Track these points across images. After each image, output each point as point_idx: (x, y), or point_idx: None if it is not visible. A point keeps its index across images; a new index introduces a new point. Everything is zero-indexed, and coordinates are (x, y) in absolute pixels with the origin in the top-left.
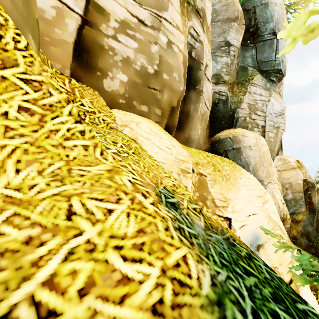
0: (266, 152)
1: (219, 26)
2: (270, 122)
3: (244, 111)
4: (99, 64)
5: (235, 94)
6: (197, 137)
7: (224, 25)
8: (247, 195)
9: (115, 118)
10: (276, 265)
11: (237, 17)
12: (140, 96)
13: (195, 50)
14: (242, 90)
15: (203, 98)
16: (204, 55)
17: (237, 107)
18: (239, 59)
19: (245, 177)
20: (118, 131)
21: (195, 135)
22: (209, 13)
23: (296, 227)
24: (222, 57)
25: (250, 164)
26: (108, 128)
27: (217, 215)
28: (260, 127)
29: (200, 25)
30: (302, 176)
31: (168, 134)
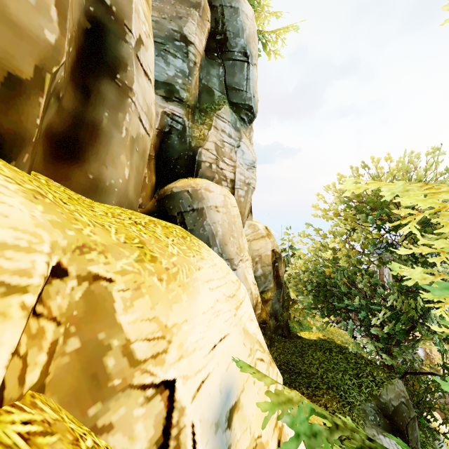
0: (237, 217)
1: (171, 4)
2: (241, 176)
3: (210, 155)
4: None
5: (196, 126)
6: (121, 183)
7: (180, 5)
8: (211, 301)
9: None
10: (259, 431)
11: (198, 2)
12: None
13: None
14: (207, 122)
15: (133, 105)
16: (132, 13)
17: (199, 145)
18: (202, 74)
19: (208, 264)
20: None
21: (114, 178)
22: None
23: (266, 308)
24: (176, 57)
25: (217, 234)
26: None
27: (136, 386)
28: (229, 181)
29: None
30: (271, 245)
31: None
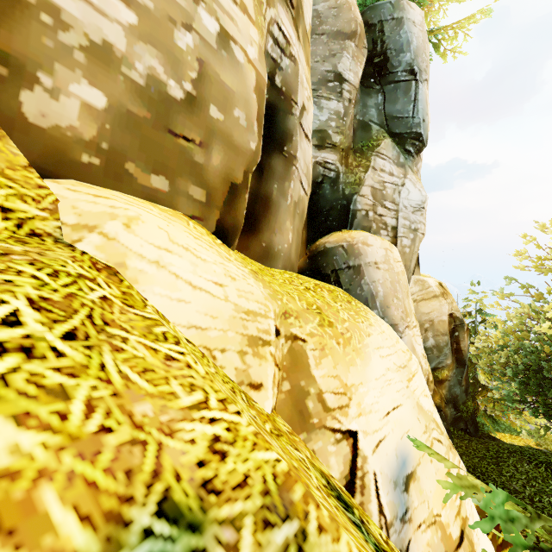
0: (402, 274)
1: (324, 43)
2: (405, 222)
3: (366, 201)
4: (1, 41)
5: (350, 170)
6: (286, 248)
7: (333, 42)
8: (382, 369)
9: (57, 206)
10: (437, 510)
11: (354, 31)
12: (147, 152)
13: (281, 72)
14: (363, 164)
15: (296, 171)
16: (298, 86)
17: (353, 192)
18: (357, 108)
19: (377, 331)
20: (59, 244)
21: (281, 244)
22: (309, 5)
23: (440, 390)
24: (329, 100)
25: (377, 295)
26: (23, 235)
27: (328, 428)
28: (390, 230)
29: (292, 23)
30: (448, 308)
31: (221, 248)
